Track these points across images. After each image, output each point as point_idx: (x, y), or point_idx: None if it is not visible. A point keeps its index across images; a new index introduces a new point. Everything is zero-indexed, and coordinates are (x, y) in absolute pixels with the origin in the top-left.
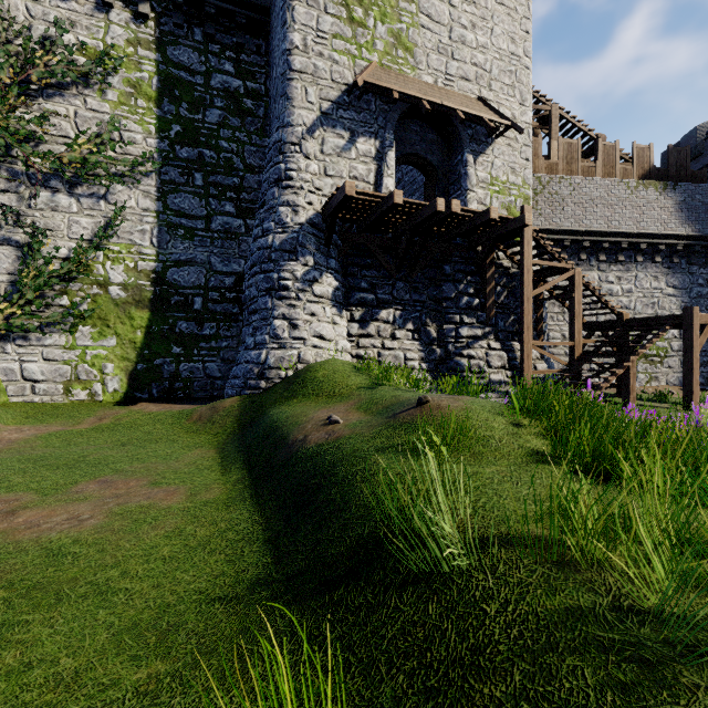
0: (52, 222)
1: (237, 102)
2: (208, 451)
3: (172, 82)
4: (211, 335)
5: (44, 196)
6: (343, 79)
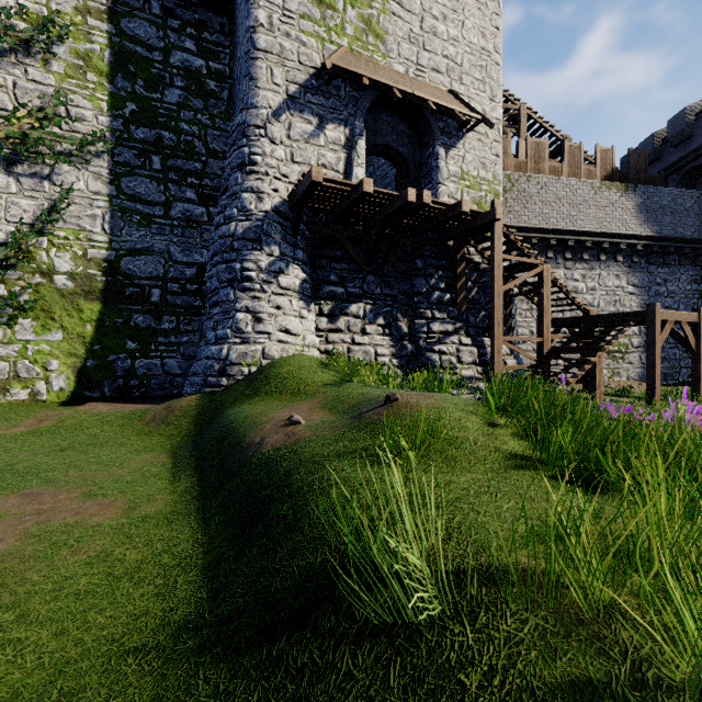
0: None
1: (199, 82)
2: (158, 456)
3: (126, 56)
4: (171, 330)
5: None
6: (311, 62)
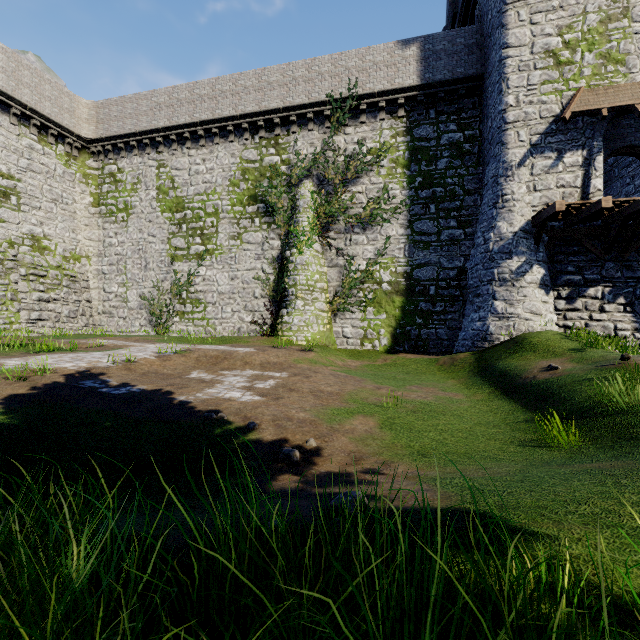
0: (355, 251)
1: (458, 149)
2: (459, 381)
3: (416, 151)
4: (440, 311)
5: (352, 238)
6: (550, 113)
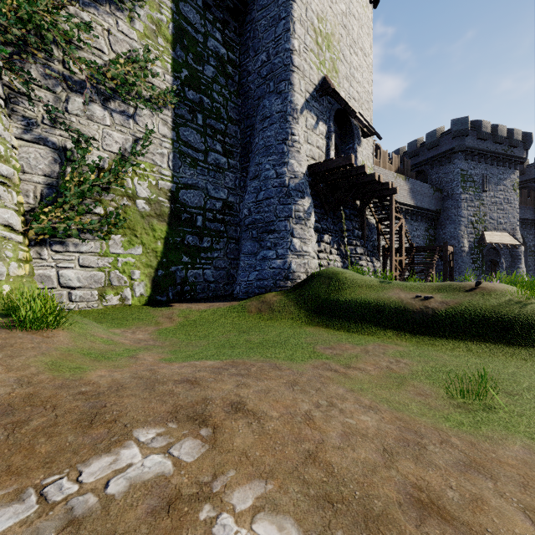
0: (87, 130)
1: (223, 65)
2: (316, 328)
3: (182, 32)
4: (208, 247)
5: (80, 102)
6: (314, 80)
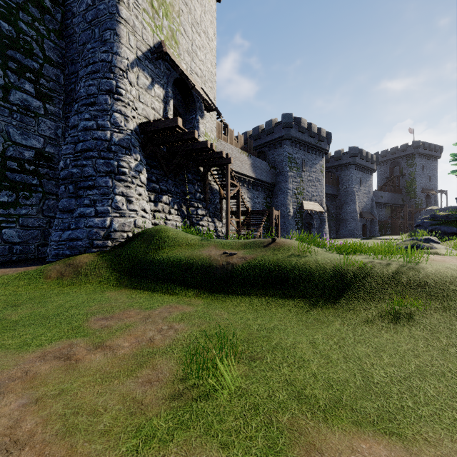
0: None
1: None
2: (120, 291)
3: None
4: (10, 202)
5: None
6: (148, 41)
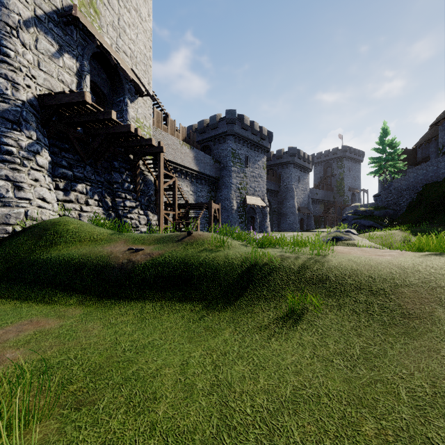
0: None
1: None
2: None
3: None
4: None
5: None
6: (53, 0)
